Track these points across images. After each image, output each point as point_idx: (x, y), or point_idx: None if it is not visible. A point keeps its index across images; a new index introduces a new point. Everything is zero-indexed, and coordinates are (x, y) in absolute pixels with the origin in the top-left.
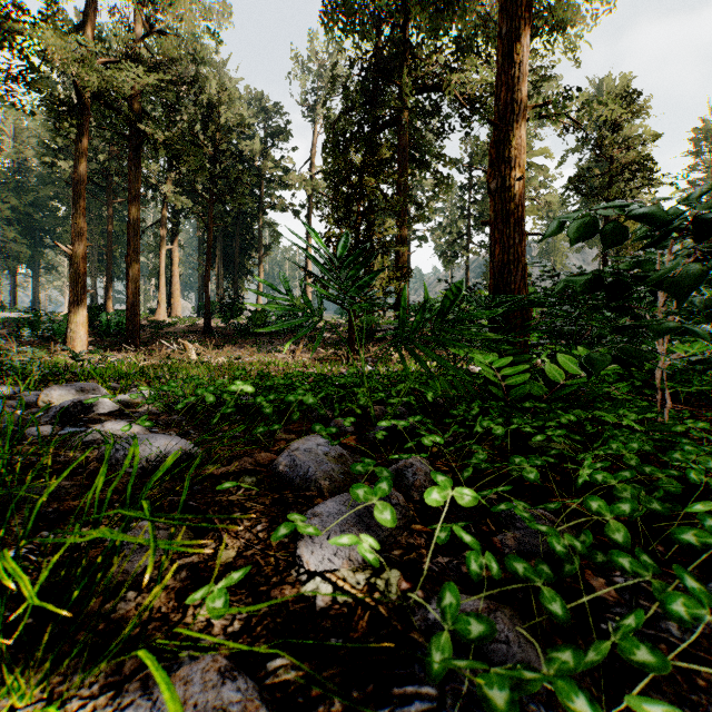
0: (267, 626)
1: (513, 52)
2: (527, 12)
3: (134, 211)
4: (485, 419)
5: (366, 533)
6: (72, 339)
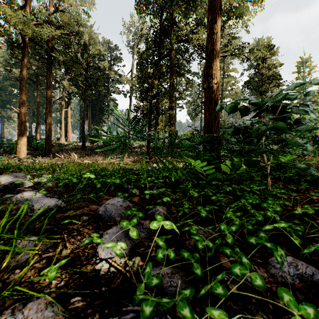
0: (76, 283)
1: (213, 28)
2: (219, 11)
3: (49, 93)
4: (191, 190)
5: (128, 241)
6: (19, 152)
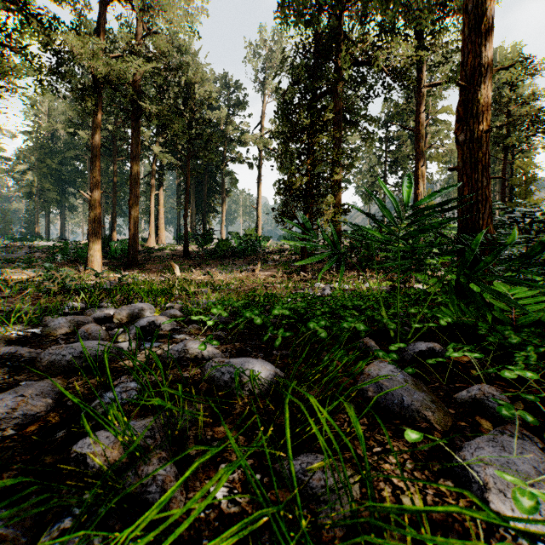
0: None
1: (482, 24)
2: None
3: (134, 166)
4: None
5: None
6: (91, 261)
